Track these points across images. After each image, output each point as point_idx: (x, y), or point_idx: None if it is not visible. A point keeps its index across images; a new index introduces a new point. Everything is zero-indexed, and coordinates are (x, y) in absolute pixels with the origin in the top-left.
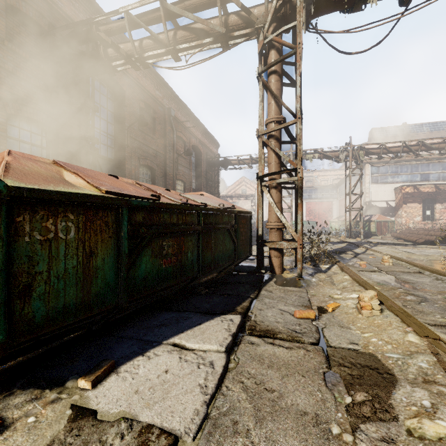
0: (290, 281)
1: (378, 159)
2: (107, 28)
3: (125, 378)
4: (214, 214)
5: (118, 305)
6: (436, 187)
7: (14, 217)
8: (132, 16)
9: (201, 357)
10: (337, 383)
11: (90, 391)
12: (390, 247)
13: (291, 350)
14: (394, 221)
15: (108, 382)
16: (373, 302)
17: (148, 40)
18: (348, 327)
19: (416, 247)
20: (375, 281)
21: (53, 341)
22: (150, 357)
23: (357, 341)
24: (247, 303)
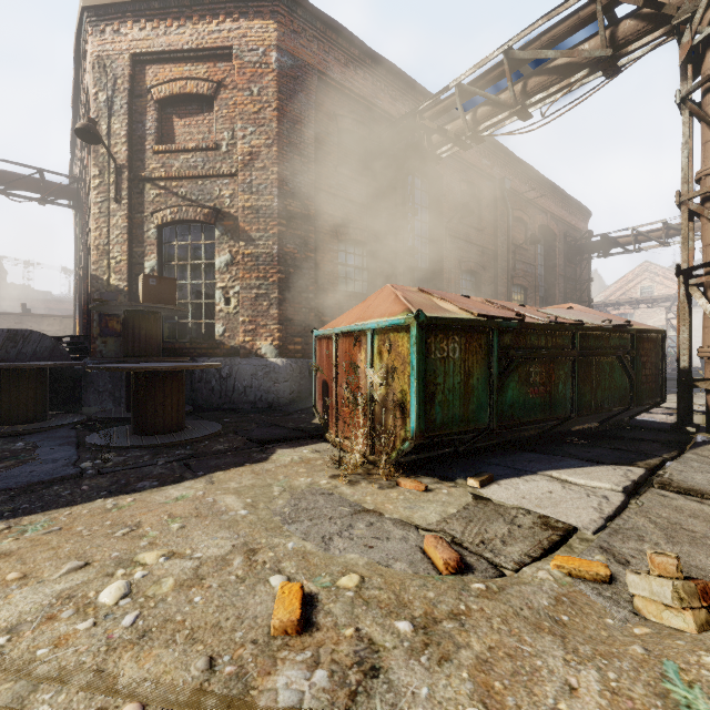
0: None
1: None
2: (433, 113)
3: (508, 488)
4: (595, 334)
5: (488, 427)
6: None
7: (426, 339)
8: (465, 86)
9: (589, 490)
10: None
11: (479, 489)
12: None
13: None
14: None
15: (492, 487)
16: None
17: (485, 107)
18: None
19: None
20: None
21: (433, 450)
22: (527, 480)
23: None
24: (655, 461)
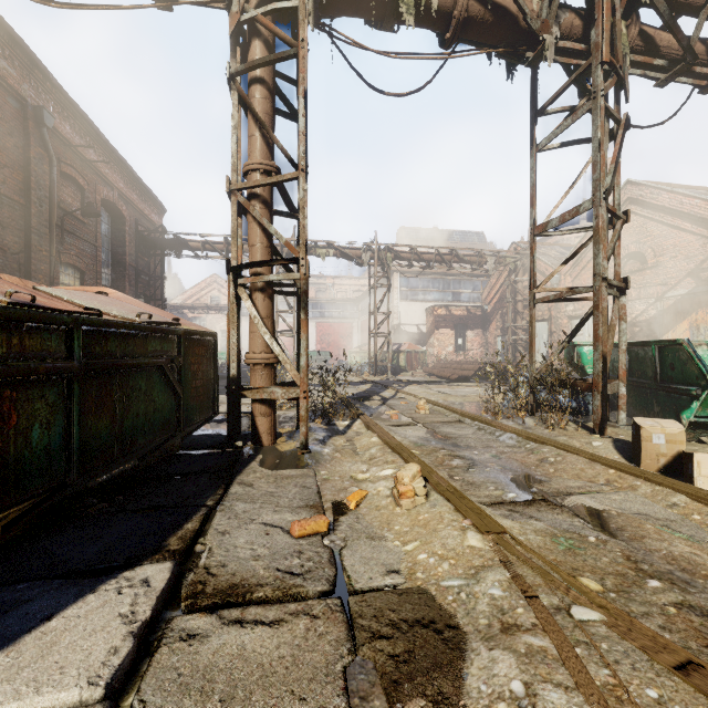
0: (287, 459)
1: (409, 267)
2: None
3: None
4: (121, 334)
5: None
6: (468, 309)
7: None
8: None
9: None
10: (370, 689)
11: None
12: (424, 387)
13: (280, 628)
14: (425, 351)
15: None
16: (416, 483)
17: None
18: (382, 535)
19: (450, 385)
20: (412, 441)
21: None
22: None
23: (397, 564)
24: (195, 523)
